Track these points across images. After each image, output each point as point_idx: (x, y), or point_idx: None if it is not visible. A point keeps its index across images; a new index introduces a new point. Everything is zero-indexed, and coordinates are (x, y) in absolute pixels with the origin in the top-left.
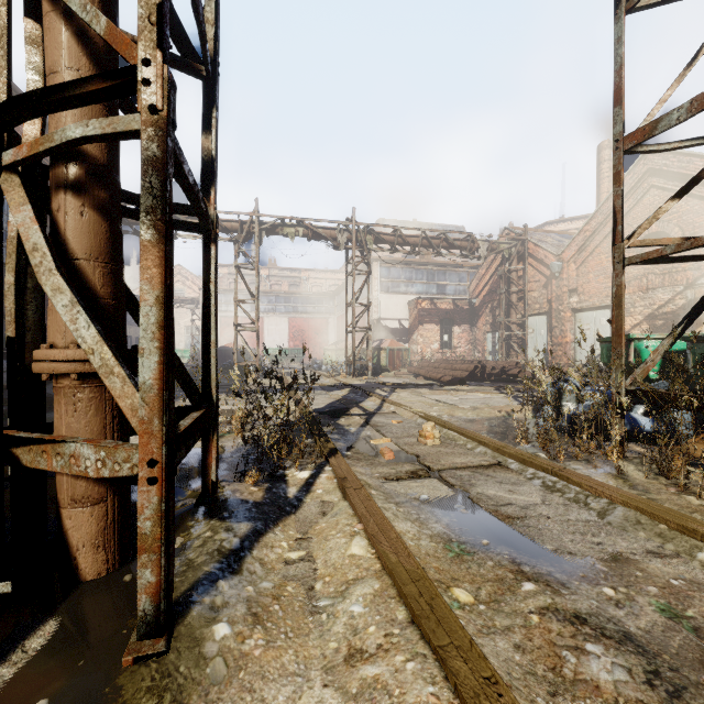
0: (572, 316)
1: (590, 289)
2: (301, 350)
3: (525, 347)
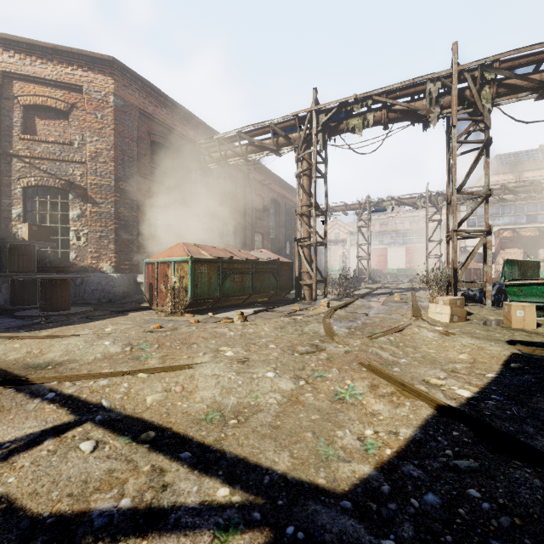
0: None
1: None
2: (414, 270)
3: None
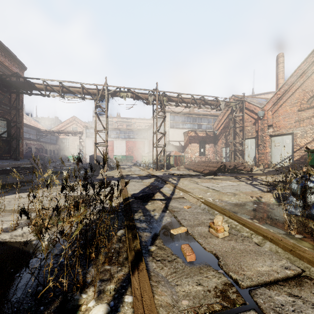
0: (269, 139)
1: (280, 125)
2: (132, 156)
3: (243, 154)
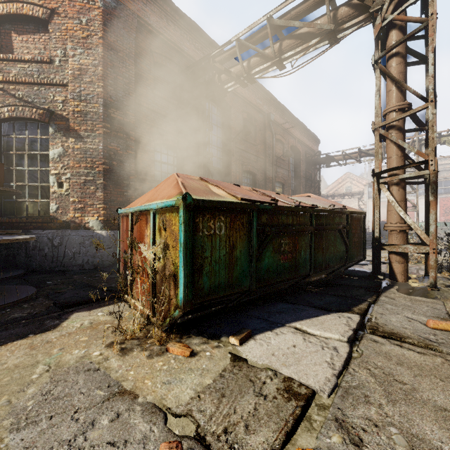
0: None
1: None
2: None
3: None
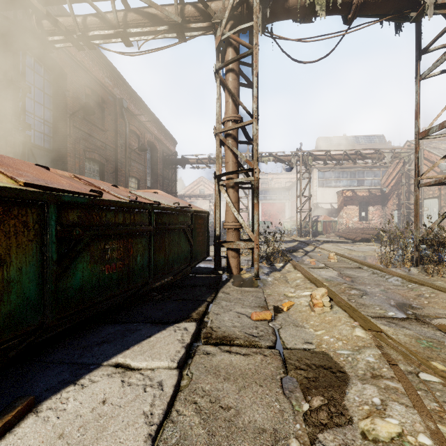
0: None
1: None
2: (269, 222)
3: (421, 219)
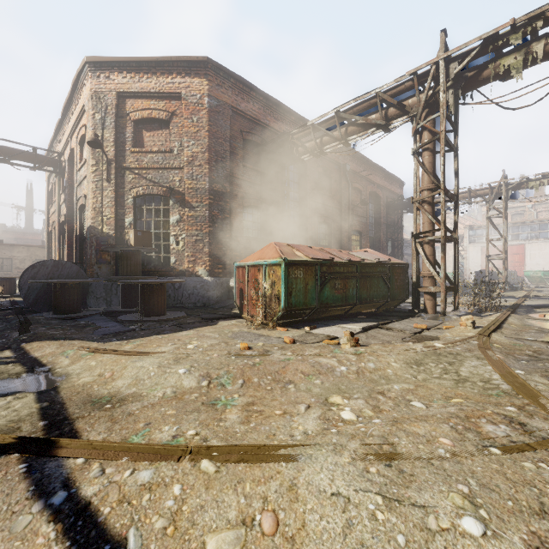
0: None
1: None
2: None
3: None
